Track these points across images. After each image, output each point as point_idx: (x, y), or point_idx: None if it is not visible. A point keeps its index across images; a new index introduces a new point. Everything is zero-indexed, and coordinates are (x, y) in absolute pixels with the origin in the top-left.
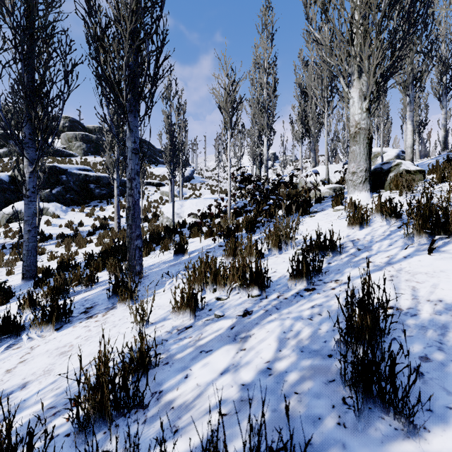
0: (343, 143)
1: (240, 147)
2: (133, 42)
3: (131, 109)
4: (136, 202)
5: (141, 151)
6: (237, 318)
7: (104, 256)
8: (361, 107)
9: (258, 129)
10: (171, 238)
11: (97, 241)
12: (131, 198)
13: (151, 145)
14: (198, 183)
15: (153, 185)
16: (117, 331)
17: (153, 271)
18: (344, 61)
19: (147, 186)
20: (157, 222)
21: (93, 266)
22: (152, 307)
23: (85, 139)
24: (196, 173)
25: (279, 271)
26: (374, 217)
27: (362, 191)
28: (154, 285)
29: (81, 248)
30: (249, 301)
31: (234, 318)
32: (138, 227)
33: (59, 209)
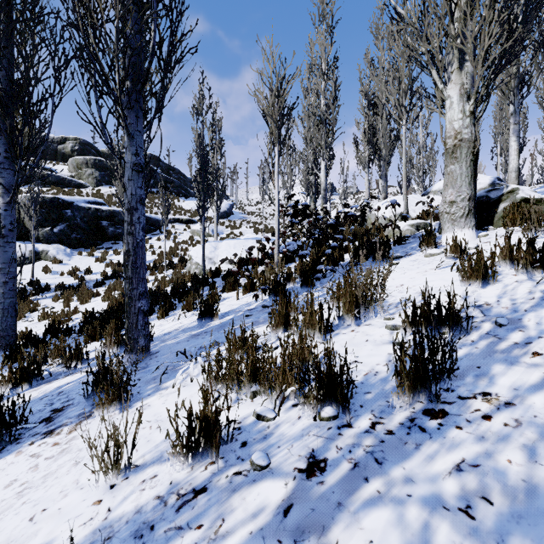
0: (418, 170)
1: (290, 175)
2: (134, 5)
3: (131, 104)
4: (139, 243)
5: (168, 180)
6: (296, 480)
7: (104, 317)
8: (463, 110)
9: (312, 152)
10: (199, 292)
11: (104, 294)
12: (130, 237)
13: (181, 173)
14: (238, 220)
15: (182, 222)
16: (75, 479)
17: (166, 345)
18: (436, 47)
19: (174, 223)
20: (185, 269)
21: (87, 333)
22: (148, 422)
23: (98, 165)
24: (236, 208)
25: (363, 361)
26: (497, 266)
27: (465, 228)
28: (161, 372)
29: (84, 303)
30: (317, 429)
31: (289, 476)
32: (141, 281)
33: (62, 252)
